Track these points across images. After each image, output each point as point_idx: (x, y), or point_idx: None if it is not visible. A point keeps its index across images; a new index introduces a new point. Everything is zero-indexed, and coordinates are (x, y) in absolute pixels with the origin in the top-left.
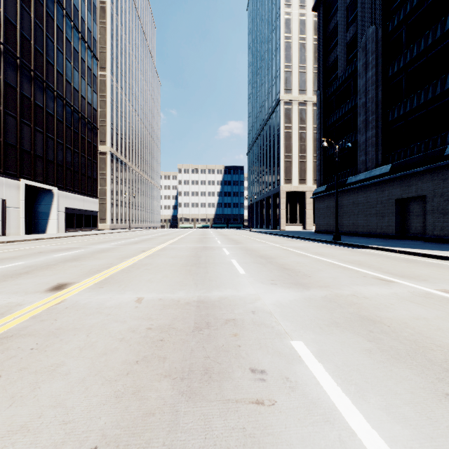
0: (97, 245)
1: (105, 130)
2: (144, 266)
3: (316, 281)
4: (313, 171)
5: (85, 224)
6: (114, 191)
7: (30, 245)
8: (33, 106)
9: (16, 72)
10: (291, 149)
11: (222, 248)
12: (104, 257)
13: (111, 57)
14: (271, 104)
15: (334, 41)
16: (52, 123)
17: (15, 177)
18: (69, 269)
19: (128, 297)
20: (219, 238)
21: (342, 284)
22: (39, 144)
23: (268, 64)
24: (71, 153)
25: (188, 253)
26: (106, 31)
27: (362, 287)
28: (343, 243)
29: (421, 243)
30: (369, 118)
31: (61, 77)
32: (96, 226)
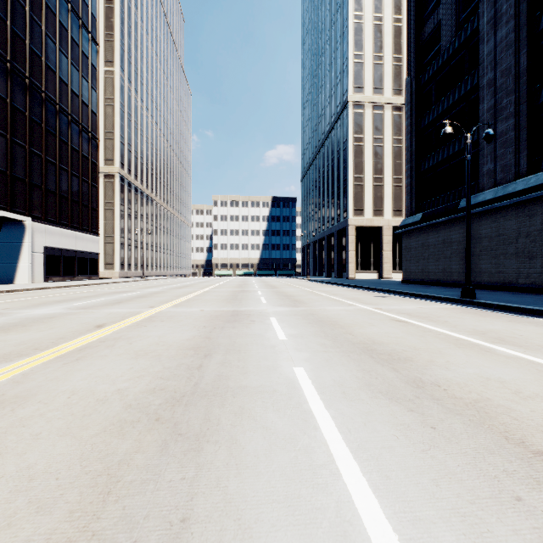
0: (40, 307)
1: (113, 145)
2: None
3: None
4: (392, 199)
5: (79, 270)
6: (125, 227)
7: None
8: None
9: None
10: (363, 168)
11: (267, 315)
12: None
13: (120, 47)
14: (334, 109)
15: (434, 1)
16: (23, 125)
17: None
18: None
19: None
20: (265, 291)
21: None
22: None
23: (330, 58)
24: (55, 170)
25: (189, 335)
26: (114, 13)
27: None
28: (490, 303)
29: None
30: (501, 102)
31: (38, 60)
32: (96, 274)
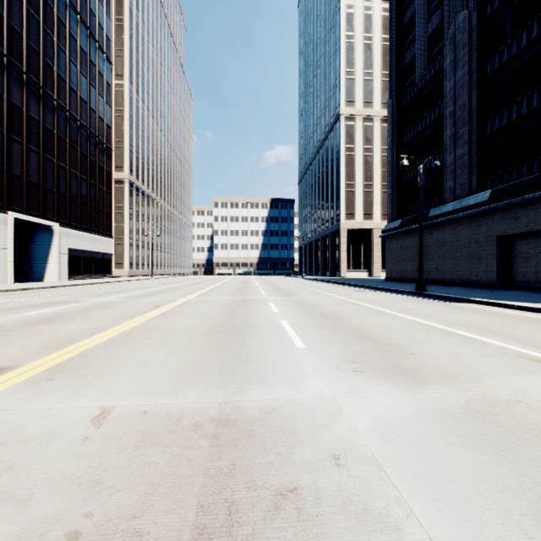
0: (98, 297)
1: (122, 153)
2: (148, 332)
3: (429, 365)
4: (381, 204)
5: (96, 269)
6: (133, 229)
7: (8, 297)
8: (25, 118)
9: (2, 74)
10: (354, 175)
11: (267, 301)
12: (95, 317)
13: (129, 62)
14: (328, 120)
15: (411, 36)
16: (52, 141)
17: (1, 208)
18: (26, 339)
19: (84, 406)
20: (264, 287)
21: (478, 371)
22: (34, 167)
23: (325, 72)
24: (76, 180)
25: (219, 310)
26: (124, 30)
27: (519, 380)
28: (431, 294)
29: (538, 294)
30: (459, 131)
31: (63, 83)
32: (110, 273)
